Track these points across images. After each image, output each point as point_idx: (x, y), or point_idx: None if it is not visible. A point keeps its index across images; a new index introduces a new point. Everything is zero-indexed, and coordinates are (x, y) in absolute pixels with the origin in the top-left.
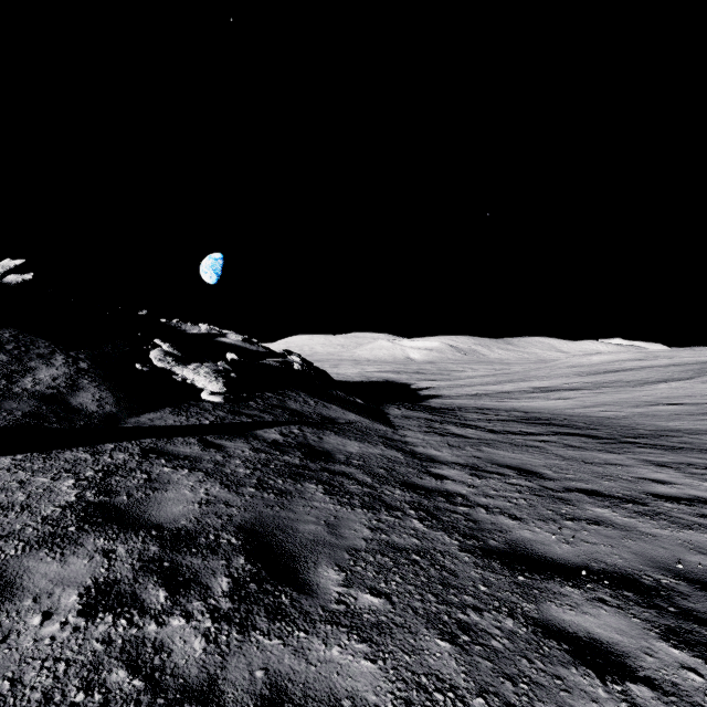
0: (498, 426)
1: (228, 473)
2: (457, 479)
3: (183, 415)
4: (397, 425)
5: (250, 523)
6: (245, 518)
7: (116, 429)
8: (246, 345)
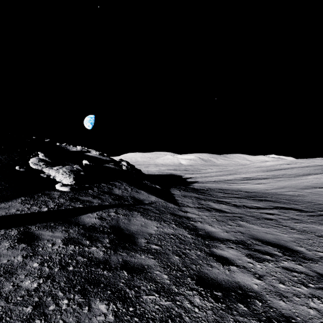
0: (238, 202)
1: (3, 294)
2: (240, 265)
3: (29, 204)
4: (180, 203)
5: None
6: None
7: None
8: (100, 156)
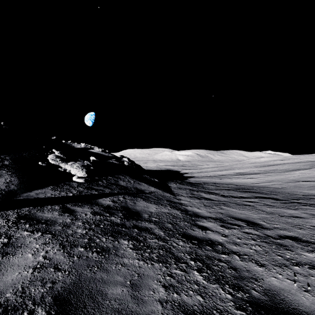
0: (226, 193)
1: (69, 234)
2: (214, 230)
3: (58, 190)
4: (175, 193)
5: (67, 290)
6: (65, 284)
7: (10, 200)
8: (103, 153)
